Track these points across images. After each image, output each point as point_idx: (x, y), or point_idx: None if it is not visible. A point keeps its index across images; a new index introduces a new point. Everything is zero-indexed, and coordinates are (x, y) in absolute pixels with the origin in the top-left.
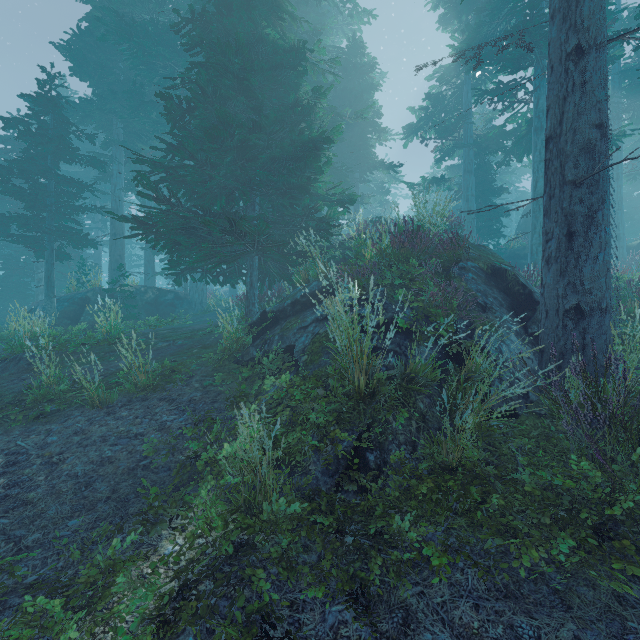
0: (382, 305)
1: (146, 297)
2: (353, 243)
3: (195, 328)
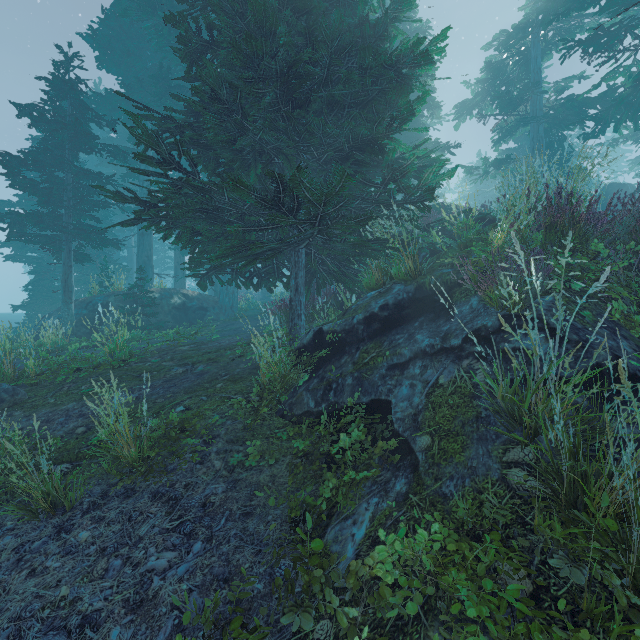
0: (574, 333)
1: (172, 301)
2: (455, 224)
3: (222, 345)
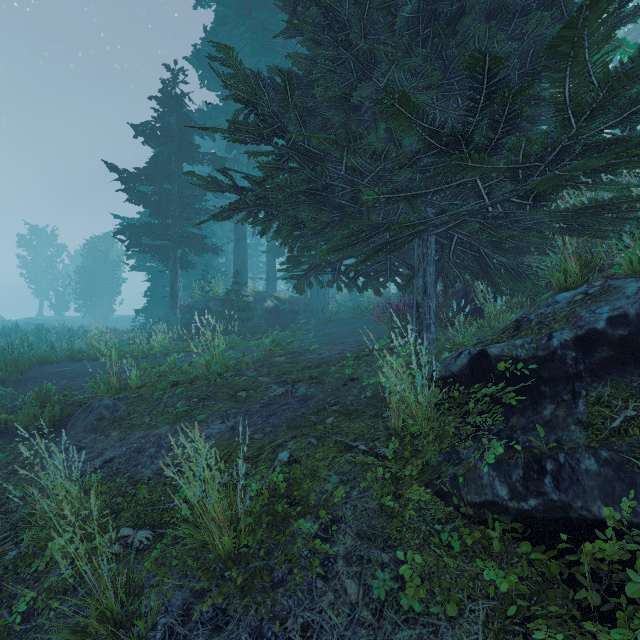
0: None
1: (265, 305)
2: None
3: (322, 357)
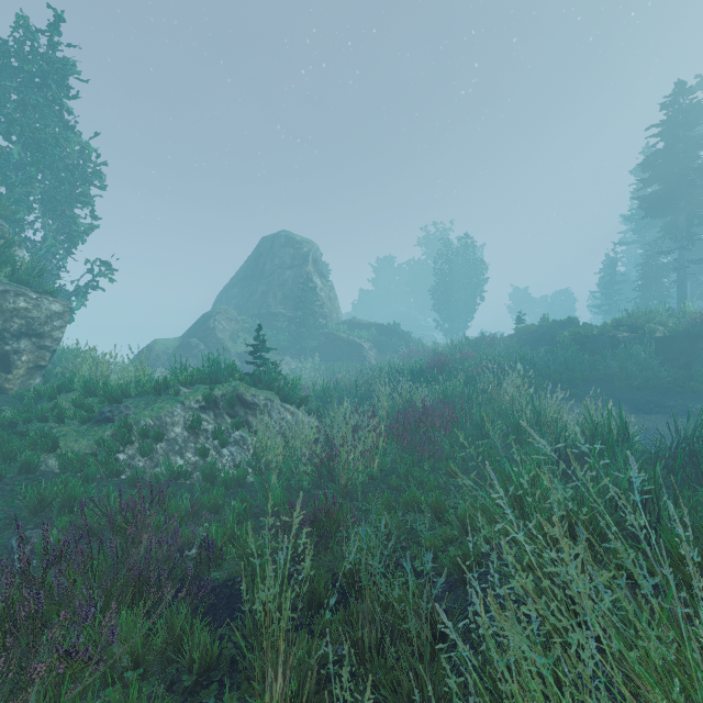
0: None
1: None
2: None
3: None
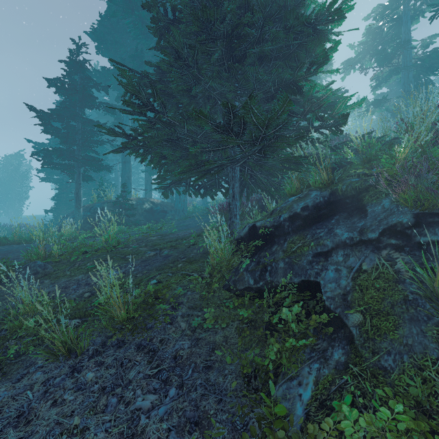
0: None
1: (144, 207)
2: (360, 144)
3: (179, 236)
